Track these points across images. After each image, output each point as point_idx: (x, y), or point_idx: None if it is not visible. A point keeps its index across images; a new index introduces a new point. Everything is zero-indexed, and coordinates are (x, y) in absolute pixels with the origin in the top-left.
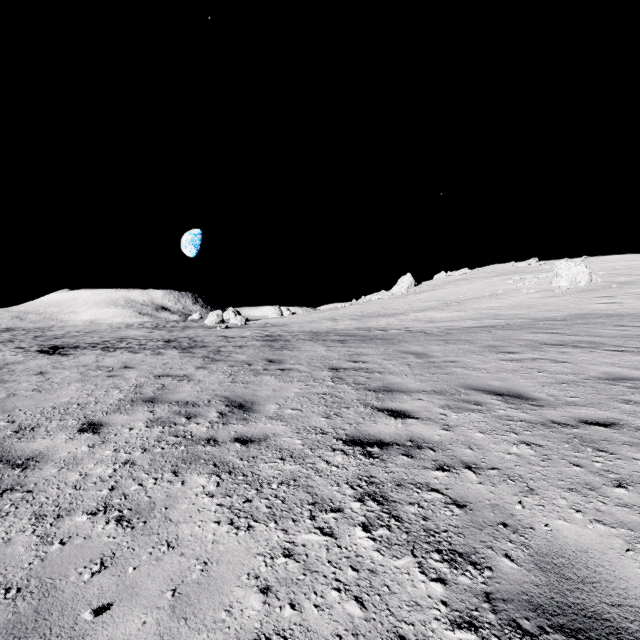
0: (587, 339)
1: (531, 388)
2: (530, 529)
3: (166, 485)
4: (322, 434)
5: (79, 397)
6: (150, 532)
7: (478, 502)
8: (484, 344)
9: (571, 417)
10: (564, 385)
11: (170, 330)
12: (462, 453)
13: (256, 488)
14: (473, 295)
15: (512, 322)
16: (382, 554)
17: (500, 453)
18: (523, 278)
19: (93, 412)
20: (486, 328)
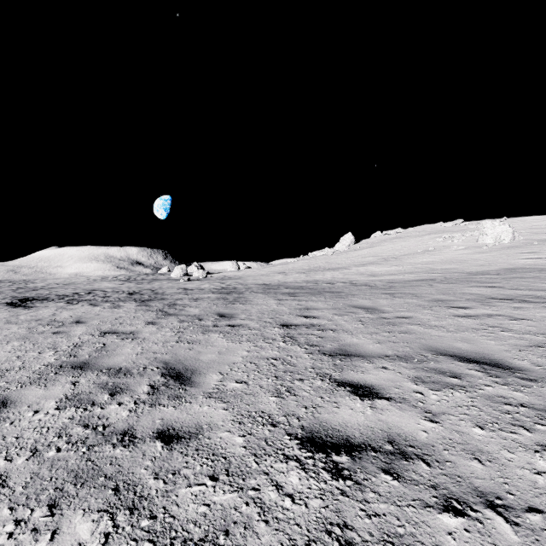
0: (532, 293)
1: (506, 353)
2: None
3: (25, 540)
4: (271, 426)
5: (6, 361)
6: None
7: None
8: (431, 298)
9: None
10: (542, 349)
11: (139, 282)
12: (469, 470)
13: None
14: (408, 251)
15: (449, 276)
16: None
17: (525, 471)
18: (451, 236)
19: (7, 383)
20: (426, 281)
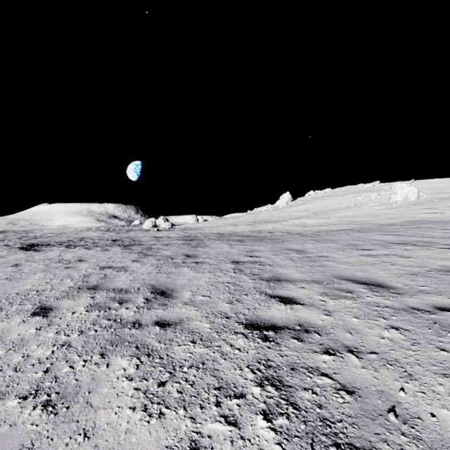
0: (422, 239)
1: (388, 278)
2: (418, 419)
3: (93, 367)
4: (226, 318)
5: (39, 285)
6: (70, 419)
7: (365, 388)
8: (346, 243)
9: (426, 304)
10: (414, 276)
11: (118, 232)
12: (343, 337)
13: (170, 371)
14: (334, 207)
15: (364, 226)
16: (283, 448)
17: (375, 337)
18: (369, 195)
19: (47, 298)
20: (345, 231)
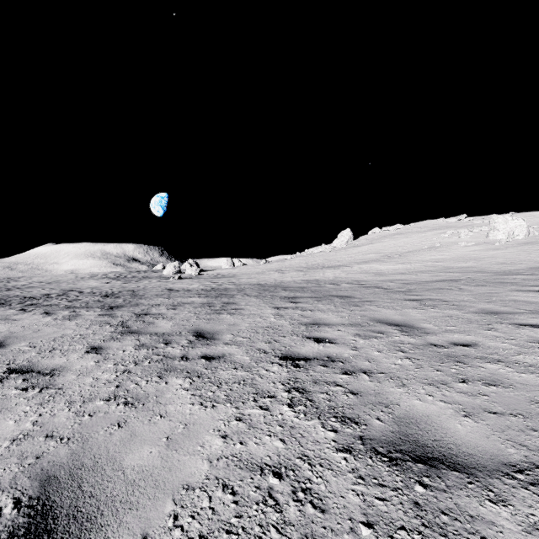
0: None
1: None
2: None
3: None
4: None
5: None
6: None
7: None
8: (477, 308)
9: None
10: None
11: (127, 280)
12: None
13: None
14: (412, 248)
15: (472, 276)
16: None
17: None
18: (457, 232)
19: None
20: (449, 283)
